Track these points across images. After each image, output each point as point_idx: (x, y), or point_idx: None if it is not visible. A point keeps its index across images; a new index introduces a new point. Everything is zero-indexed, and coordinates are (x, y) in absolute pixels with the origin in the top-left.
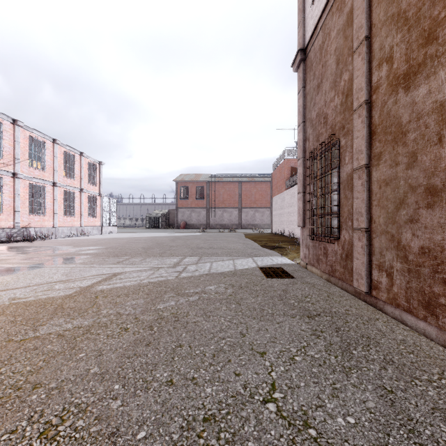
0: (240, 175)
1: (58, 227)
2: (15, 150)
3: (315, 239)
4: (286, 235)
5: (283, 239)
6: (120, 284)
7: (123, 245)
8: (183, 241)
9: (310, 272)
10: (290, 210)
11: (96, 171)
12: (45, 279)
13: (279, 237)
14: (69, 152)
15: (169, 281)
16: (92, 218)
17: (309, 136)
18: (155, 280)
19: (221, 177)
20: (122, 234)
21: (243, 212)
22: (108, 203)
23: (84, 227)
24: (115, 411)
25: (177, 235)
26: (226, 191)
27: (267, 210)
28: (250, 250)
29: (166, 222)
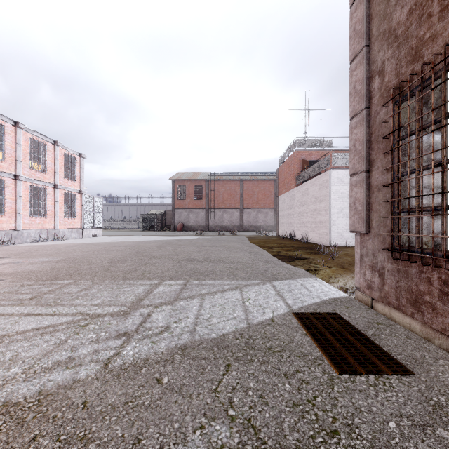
0: (242, 174)
1: (23, 230)
2: None
3: (405, 258)
4: (296, 238)
5: (297, 244)
6: None
7: (88, 255)
8: (173, 248)
9: (400, 325)
10: (302, 209)
11: (75, 165)
12: None
13: (290, 242)
14: (38, 140)
15: (66, 400)
16: (70, 219)
17: (384, 65)
18: (33, 388)
19: (221, 175)
20: (106, 238)
21: (245, 212)
22: (91, 202)
23: (59, 230)
24: None
25: (169, 239)
26: (226, 191)
27: (271, 211)
28: (262, 265)
29: (162, 224)
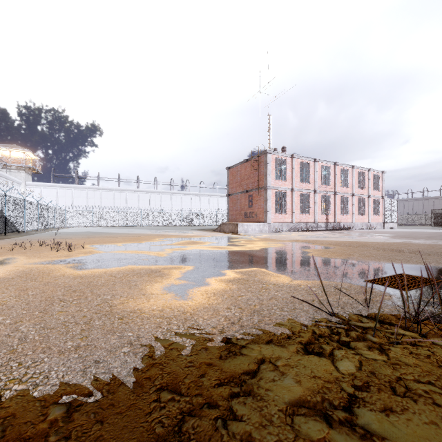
0: None
1: (355, 223)
2: (335, 179)
3: None
4: None
5: None
6: (415, 243)
7: (409, 235)
8: None
9: None
10: None
11: (379, 180)
12: (379, 240)
13: None
14: (361, 171)
15: (441, 244)
16: (376, 216)
17: None
18: (433, 244)
19: None
20: (403, 229)
21: None
22: (389, 204)
23: (370, 223)
24: (420, 250)
25: None
26: None
27: None
28: None
29: None
